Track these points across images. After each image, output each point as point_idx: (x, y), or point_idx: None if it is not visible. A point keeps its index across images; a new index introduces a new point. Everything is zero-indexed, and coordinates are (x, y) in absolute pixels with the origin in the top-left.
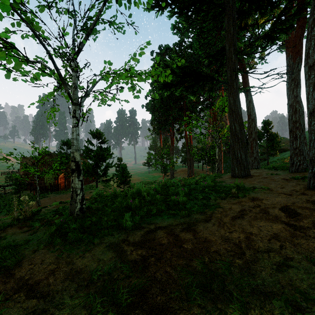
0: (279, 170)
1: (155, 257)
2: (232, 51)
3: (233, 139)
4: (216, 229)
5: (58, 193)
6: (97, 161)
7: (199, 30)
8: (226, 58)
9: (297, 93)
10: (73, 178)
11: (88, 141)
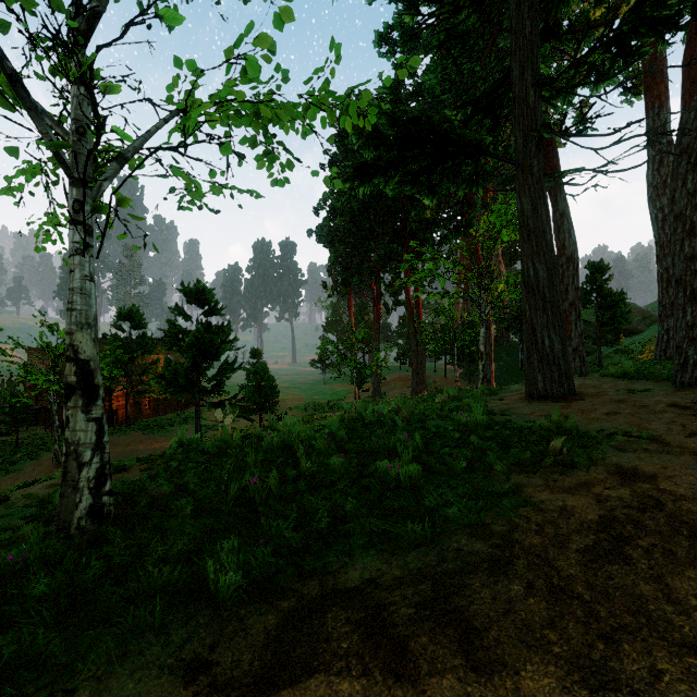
0: (643, 380)
1: None
2: (527, 80)
3: (530, 302)
4: (547, 616)
5: (109, 433)
6: (196, 358)
7: (443, 38)
8: (513, 98)
9: (694, 184)
10: (68, 413)
11: (176, 309)
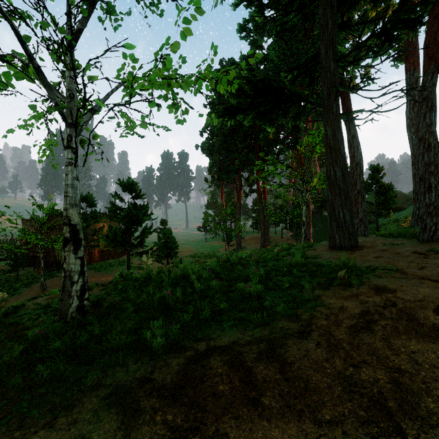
0: (401, 238)
1: (202, 433)
2: (330, 56)
3: (331, 191)
4: (325, 357)
5: None
6: (128, 225)
7: (279, 29)
8: (321, 67)
9: (430, 119)
10: (65, 254)
11: (115, 195)
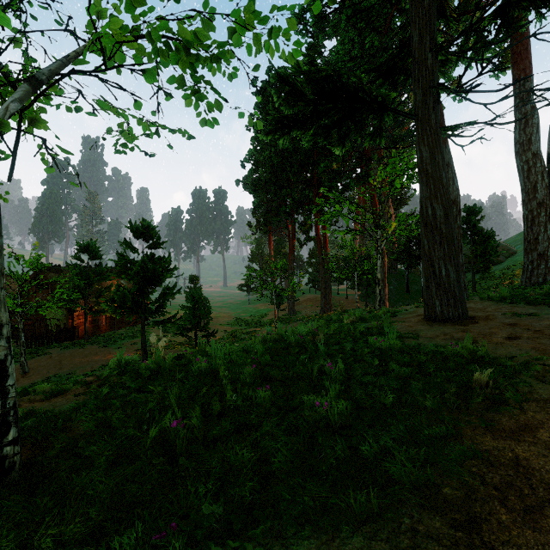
0: (521, 304)
1: None
2: (426, 45)
3: (428, 237)
4: None
5: (69, 346)
6: (141, 284)
7: (350, 13)
8: (413, 61)
9: None
10: None
11: (125, 243)
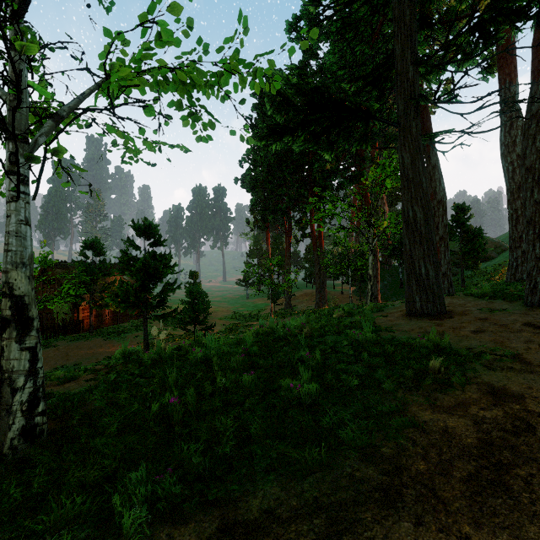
0: (499, 300)
1: None
2: (407, 58)
3: (409, 238)
4: None
5: (75, 339)
6: (144, 280)
7: (340, 25)
8: (396, 73)
9: None
10: (3, 343)
11: (128, 241)
